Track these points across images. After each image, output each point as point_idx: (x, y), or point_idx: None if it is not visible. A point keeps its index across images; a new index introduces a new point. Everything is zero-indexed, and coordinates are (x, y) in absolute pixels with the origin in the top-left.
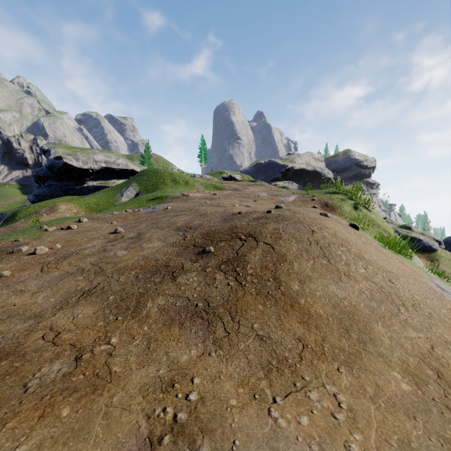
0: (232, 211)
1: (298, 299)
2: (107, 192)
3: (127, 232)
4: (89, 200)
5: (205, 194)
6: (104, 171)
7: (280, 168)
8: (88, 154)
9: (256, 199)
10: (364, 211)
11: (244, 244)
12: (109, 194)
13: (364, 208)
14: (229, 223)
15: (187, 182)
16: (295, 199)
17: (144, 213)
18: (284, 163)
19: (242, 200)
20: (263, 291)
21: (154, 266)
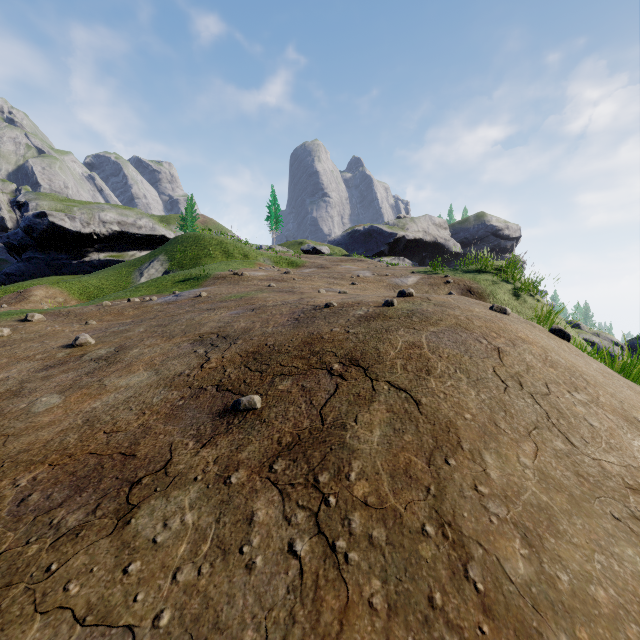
0: (314, 302)
1: (545, 634)
2: (118, 269)
3: (98, 343)
4: (87, 282)
5: (271, 272)
6: (117, 237)
7: (387, 237)
8: (91, 211)
9: (355, 280)
10: (530, 300)
11: (339, 388)
12: (121, 272)
13: (530, 297)
14: (305, 329)
15: (245, 254)
16: (418, 282)
17: (156, 305)
18: (392, 231)
19: (331, 282)
20: (413, 590)
21: (96, 452)
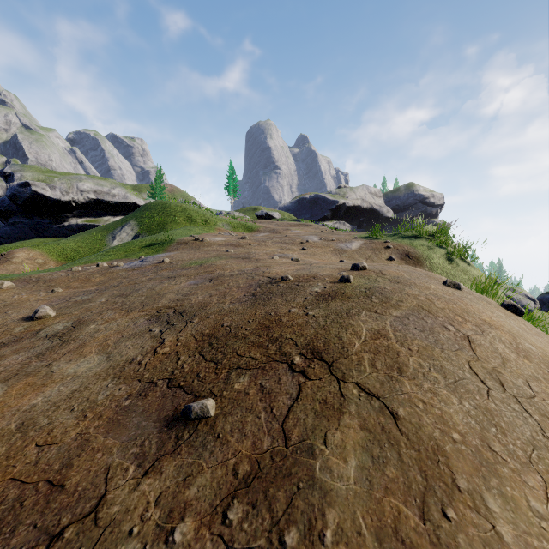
0: (270, 273)
1: None
2: (93, 233)
3: (58, 316)
4: (65, 245)
5: (229, 237)
6: (93, 205)
7: (330, 204)
8: (70, 181)
9: (305, 245)
10: (462, 264)
11: (302, 391)
12: (96, 236)
13: (461, 261)
14: (262, 307)
15: (206, 220)
16: (361, 247)
17: (122, 271)
18: (334, 199)
19: (283, 247)
20: None
21: (19, 479)
